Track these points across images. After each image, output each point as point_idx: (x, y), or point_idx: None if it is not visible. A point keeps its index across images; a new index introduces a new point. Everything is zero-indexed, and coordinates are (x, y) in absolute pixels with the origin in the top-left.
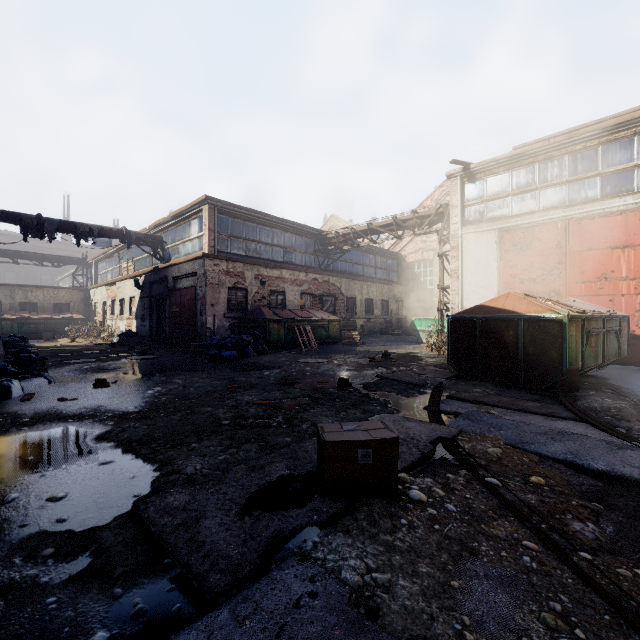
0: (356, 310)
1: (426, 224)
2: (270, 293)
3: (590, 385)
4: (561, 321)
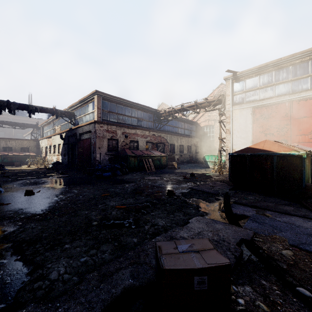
0: (175, 151)
1: (212, 105)
2: (130, 142)
3: None
4: (301, 156)
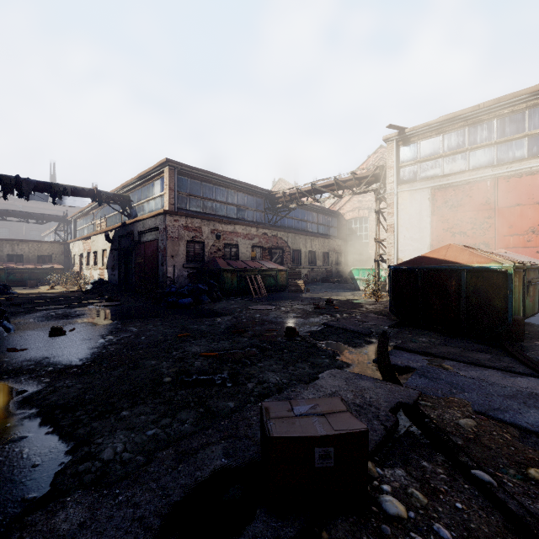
0: (301, 261)
1: (364, 184)
2: (225, 246)
3: (531, 334)
4: (506, 272)
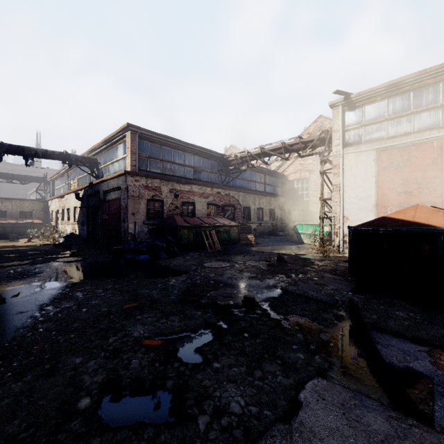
0: (250, 217)
1: (309, 147)
2: (182, 204)
3: None
4: None
